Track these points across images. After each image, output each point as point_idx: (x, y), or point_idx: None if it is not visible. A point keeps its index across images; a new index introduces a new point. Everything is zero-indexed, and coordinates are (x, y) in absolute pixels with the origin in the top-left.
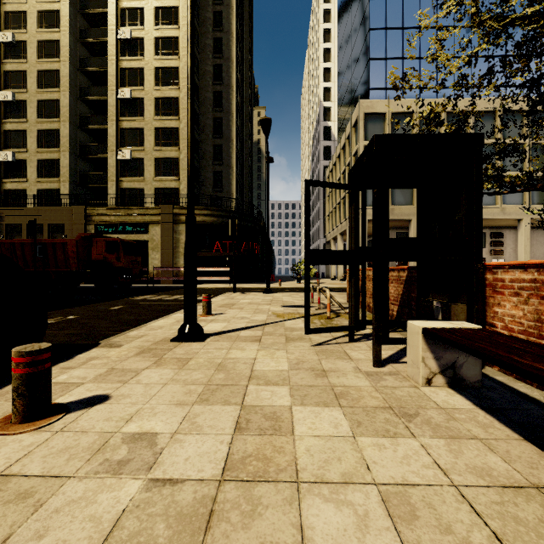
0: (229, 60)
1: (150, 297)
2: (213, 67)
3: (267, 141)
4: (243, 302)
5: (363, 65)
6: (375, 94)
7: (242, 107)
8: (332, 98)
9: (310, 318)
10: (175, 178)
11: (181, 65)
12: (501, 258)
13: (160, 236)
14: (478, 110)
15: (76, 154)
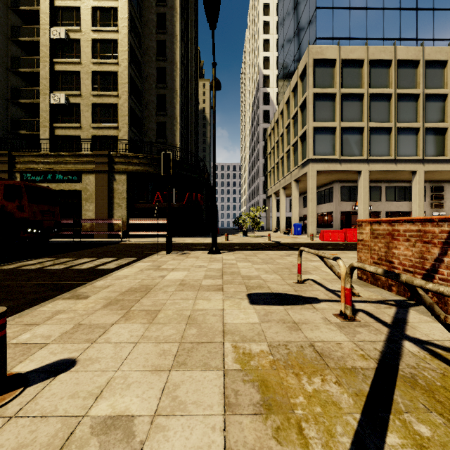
0: (172, 9)
1: (37, 262)
2: (157, 15)
3: (213, 41)
4: (171, 279)
5: (308, 17)
6: (322, 44)
7: (187, 64)
8: (271, 66)
9: (432, 444)
10: (114, 124)
11: (120, 4)
12: (441, 212)
13: (94, 186)
14: (429, 59)
15: (7, 98)
